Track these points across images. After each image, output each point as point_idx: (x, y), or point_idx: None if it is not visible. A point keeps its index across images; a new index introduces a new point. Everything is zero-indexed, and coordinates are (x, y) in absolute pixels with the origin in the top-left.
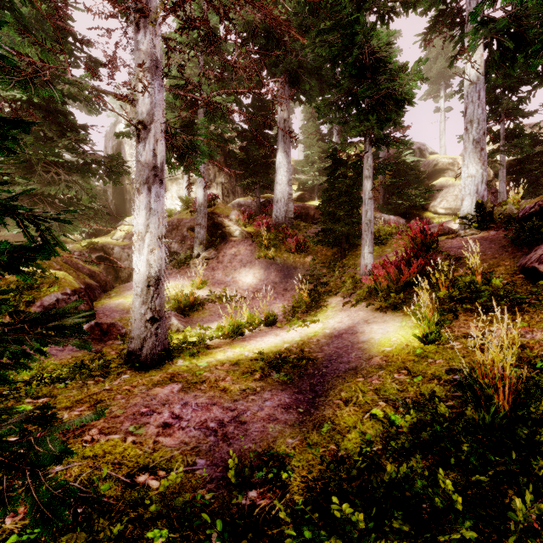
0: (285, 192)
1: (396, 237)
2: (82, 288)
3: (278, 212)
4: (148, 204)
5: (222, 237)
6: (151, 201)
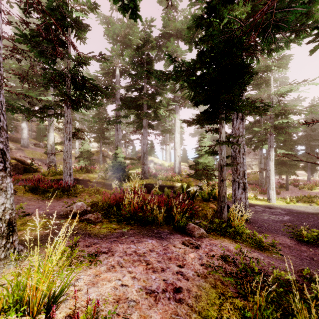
0: (27, 136)
1: (62, 153)
2: None
3: (25, 142)
4: None
5: None
6: None
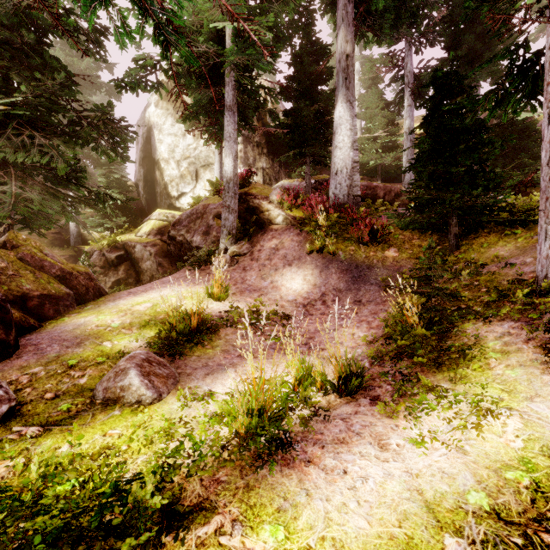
0: (348, 158)
1: None
2: None
3: (338, 188)
4: None
5: (259, 226)
6: None
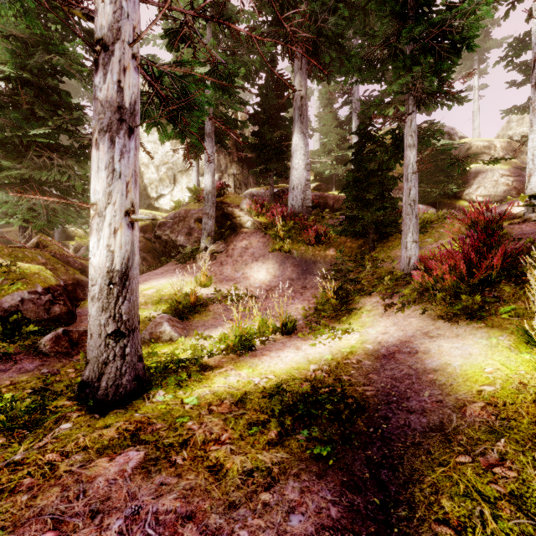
0: (302, 177)
1: (436, 226)
2: (60, 286)
3: (294, 200)
4: (111, 161)
5: (232, 229)
6: (115, 158)
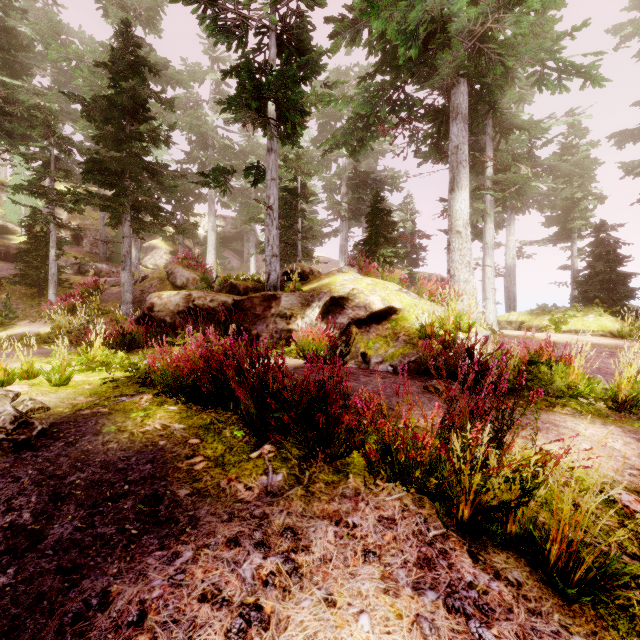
0: None
1: None
2: None
3: None
4: None
5: None
6: None
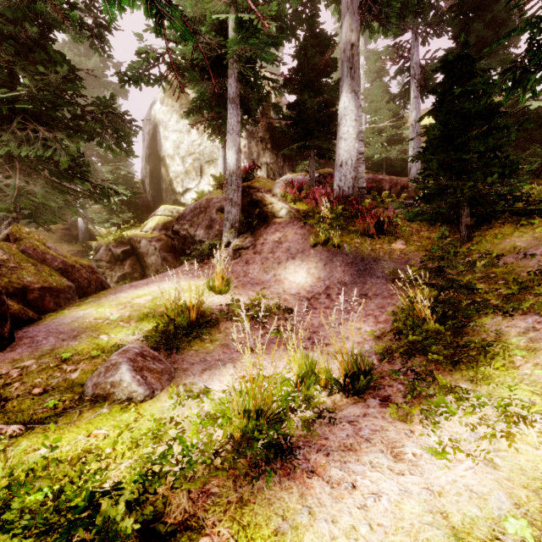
0: (353, 150)
1: None
2: None
3: (342, 180)
4: None
5: (262, 220)
6: None
